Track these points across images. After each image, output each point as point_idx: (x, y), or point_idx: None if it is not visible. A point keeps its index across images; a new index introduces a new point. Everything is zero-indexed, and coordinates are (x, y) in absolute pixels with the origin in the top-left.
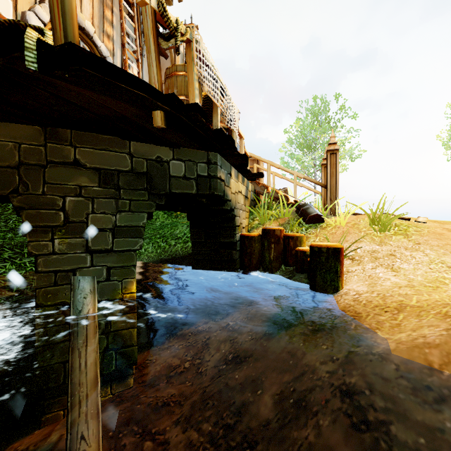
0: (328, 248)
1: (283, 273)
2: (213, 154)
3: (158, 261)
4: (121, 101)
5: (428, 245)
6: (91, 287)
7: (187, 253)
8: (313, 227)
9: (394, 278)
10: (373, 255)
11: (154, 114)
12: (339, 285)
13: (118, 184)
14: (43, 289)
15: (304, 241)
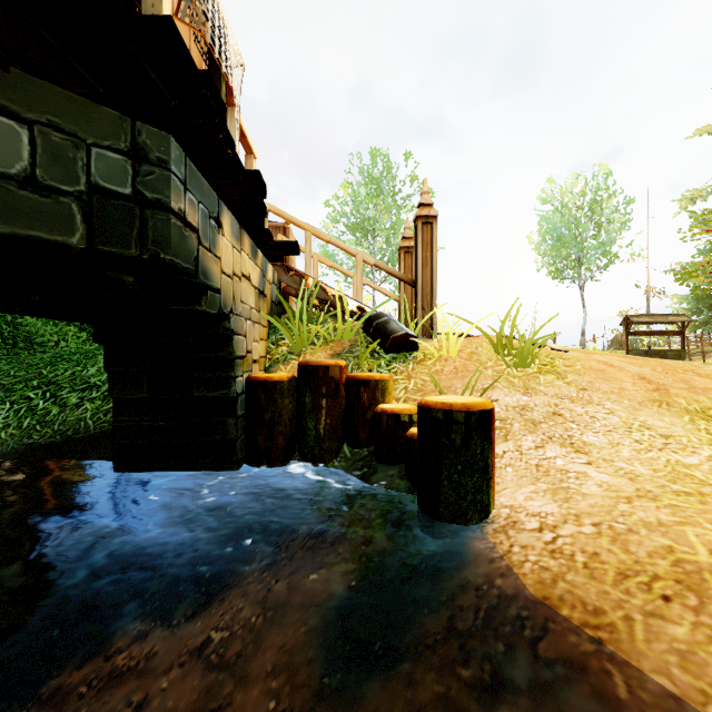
0: (468, 412)
1: (348, 463)
2: (156, 134)
3: (19, 453)
4: None
5: (600, 392)
6: None
7: (108, 425)
8: (400, 360)
9: (595, 472)
10: (527, 416)
11: None
12: (490, 500)
13: None
14: None
15: (389, 390)
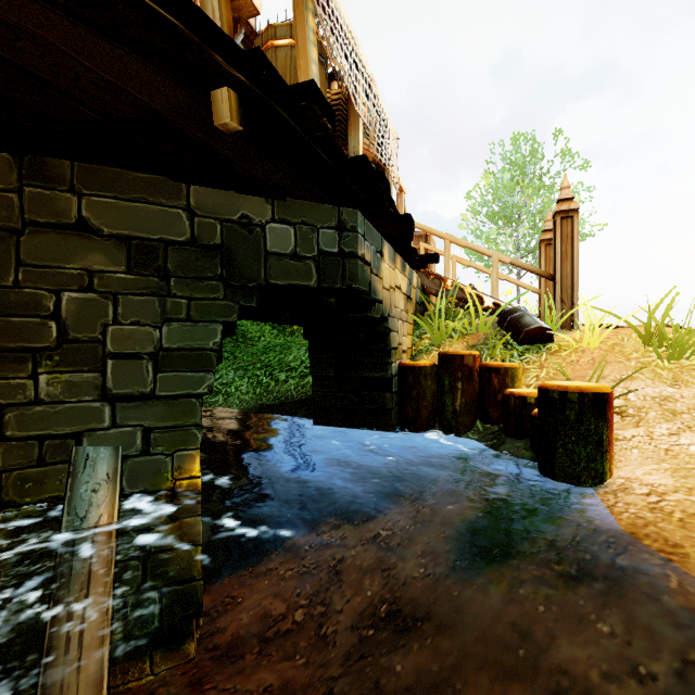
0: (581, 393)
1: (480, 435)
2: (350, 212)
3: (257, 409)
4: (126, 49)
5: None
6: (109, 469)
7: (305, 395)
8: (533, 351)
9: None
10: (667, 406)
11: (215, 97)
12: (605, 470)
13: (164, 268)
14: (15, 472)
15: (519, 377)
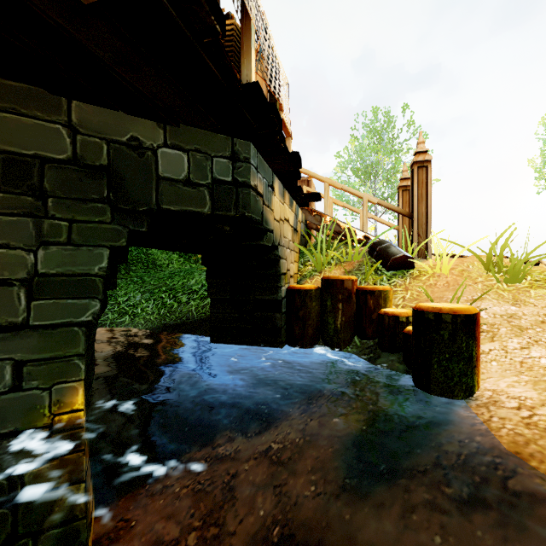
0: (454, 315)
1: (358, 349)
2: (243, 144)
3: (160, 328)
4: None
5: None
6: None
7: (204, 315)
8: (399, 276)
9: None
10: (514, 323)
11: None
12: (474, 383)
13: (40, 187)
14: None
15: (390, 298)
